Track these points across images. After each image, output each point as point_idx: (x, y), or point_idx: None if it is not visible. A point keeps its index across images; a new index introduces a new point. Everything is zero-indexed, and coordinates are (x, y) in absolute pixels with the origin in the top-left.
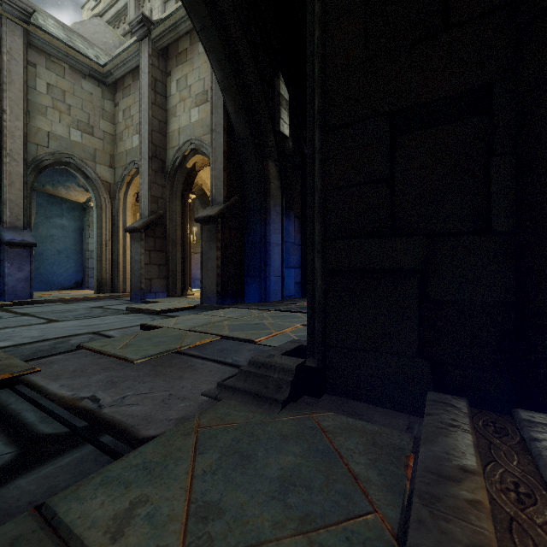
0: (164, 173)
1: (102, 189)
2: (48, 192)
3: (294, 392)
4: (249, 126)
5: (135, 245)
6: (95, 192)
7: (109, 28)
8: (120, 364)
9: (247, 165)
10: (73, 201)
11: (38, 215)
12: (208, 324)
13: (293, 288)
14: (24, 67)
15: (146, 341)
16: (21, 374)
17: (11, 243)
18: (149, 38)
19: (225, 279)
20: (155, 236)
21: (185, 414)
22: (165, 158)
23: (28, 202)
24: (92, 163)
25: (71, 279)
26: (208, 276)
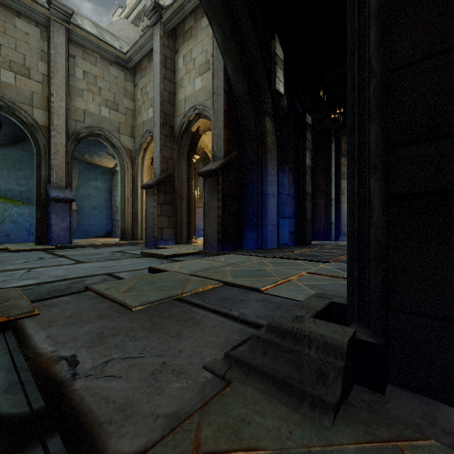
0: (173, 138)
1: (124, 155)
2: (86, 161)
3: (345, 384)
4: (248, 84)
5: (149, 200)
6: (119, 158)
7: (131, 25)
8: (118, 311)
9: (245, 122)
10: (105, 167)
11: (79, 179)
12: (210, 269)
13: (287, 237)
14: (66, 59)
15: (149, 285)
16: (18, 318)
17: (56, 199)
18: (161, 22)
19: (225, 228)
20: (166, 191)
21: (179, 405)
22: (173, 124)
23: (69, 166)
24: (117, 134)
25: (103, 230)
26: (210, 225)
